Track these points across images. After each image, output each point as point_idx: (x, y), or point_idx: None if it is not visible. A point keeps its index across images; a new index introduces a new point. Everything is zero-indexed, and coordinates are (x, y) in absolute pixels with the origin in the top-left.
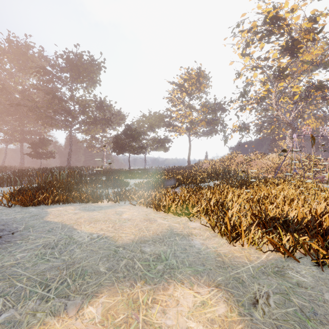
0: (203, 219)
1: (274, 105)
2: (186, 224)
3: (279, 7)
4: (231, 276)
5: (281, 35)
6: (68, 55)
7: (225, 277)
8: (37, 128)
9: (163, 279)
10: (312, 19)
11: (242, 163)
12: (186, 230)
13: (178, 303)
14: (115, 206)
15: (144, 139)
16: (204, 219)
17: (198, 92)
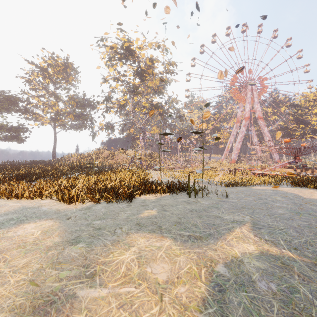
0: (55, 197)
1: (131, 113)
2: (38, 202)
3: (132, 42)
4: (61, 215)
5: (134, 62)
6: None
7: (58, 216)
8: None
9: (15, 225)
10: (151, 60)
11: (108, 157)
12: (38, 205)
13: (25, 228)
14: None
15: None
16: (55, 198)
17: (65, 82)
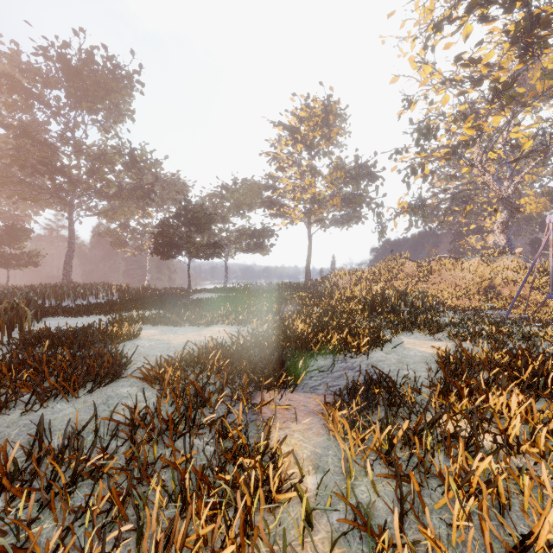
0: None
1: (477, 164)
2: None
3: None
4: None
5: (509, 8)
6: (61, 52)
7: None
8: (9, 206)
9: None
10: None
11: (416, 276)
12: None
13: None
14: None
15: (223, 230)
16: None
17: (325, 143)
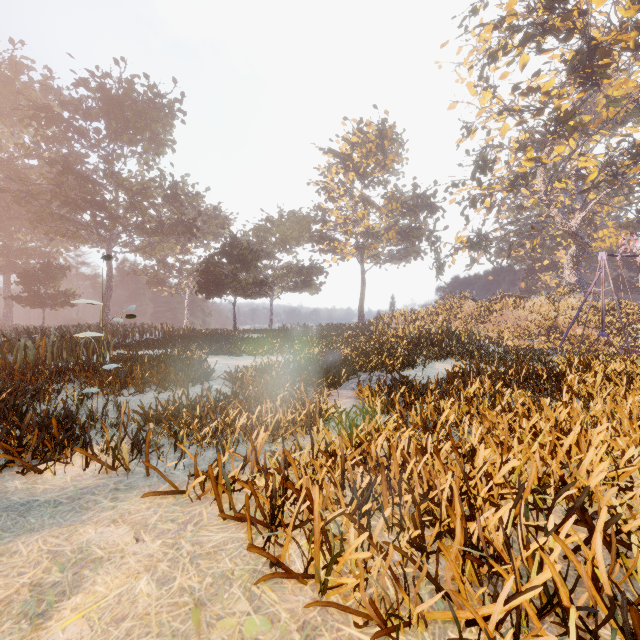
0: None
1: (542, 195)
2: None
3: None
4: None
5: (567, 38)
6: (101, 82)
7: None
8: (40, 242)
9: None
10: (635, 1)
11: (476, 317)
12: None
13: None
14: (93, 502)
15: (268, 267)
16: None
17: (380, 171)
